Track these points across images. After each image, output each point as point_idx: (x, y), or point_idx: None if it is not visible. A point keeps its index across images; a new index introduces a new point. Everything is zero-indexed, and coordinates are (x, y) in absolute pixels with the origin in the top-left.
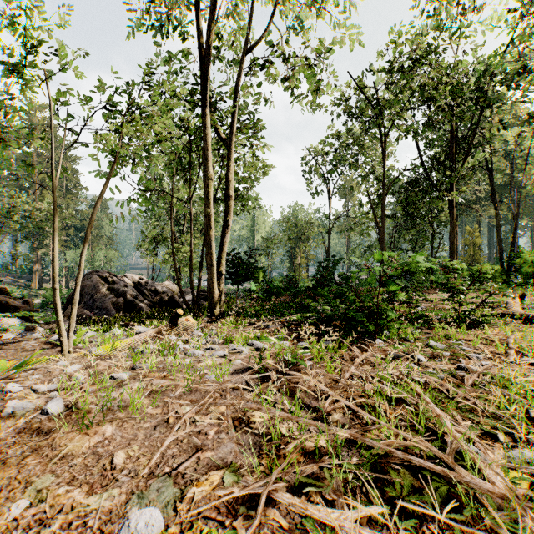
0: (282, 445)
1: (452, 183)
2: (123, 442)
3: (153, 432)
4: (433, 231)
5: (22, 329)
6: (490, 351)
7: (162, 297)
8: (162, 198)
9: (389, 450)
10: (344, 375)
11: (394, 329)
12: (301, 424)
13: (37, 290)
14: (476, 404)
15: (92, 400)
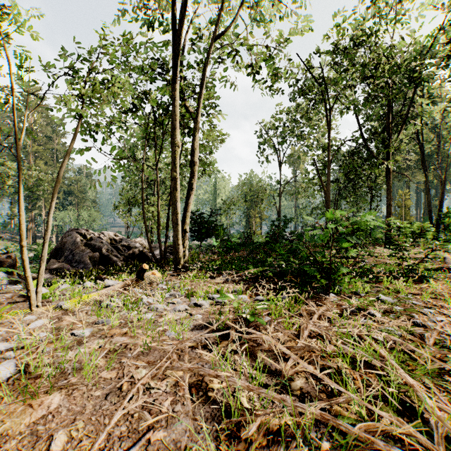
0: (242, 422)
1: (389, 151)
2: (69, 417)
3: (104, 403)
4: (371, 194)
5: (5, 281)
6: (439, 306)
7: (134, 252)
8: (134, 164)
9: (368, 439)
10: (303, 333)
11: (345, 284)
12: None
13: (32, 245)
14: (443, 367)
15: (47, 361)
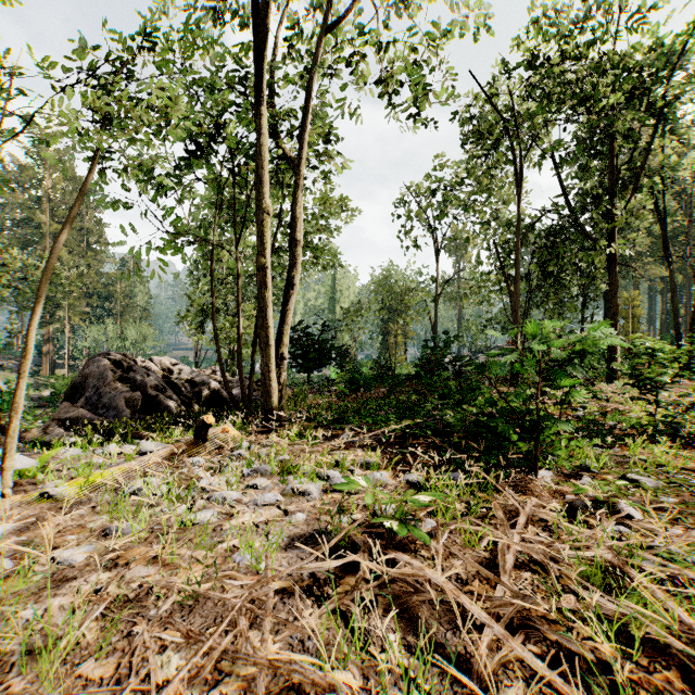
0: None
1: (615, 228)
2: None
3: None
4: (584, 297)
5: None
6: None
7: (201, 390)
8: (199, 247)
9: None
10: (504, 561)
11: (562, 451)
12: None
13: (49, 378)
14: None
15: None
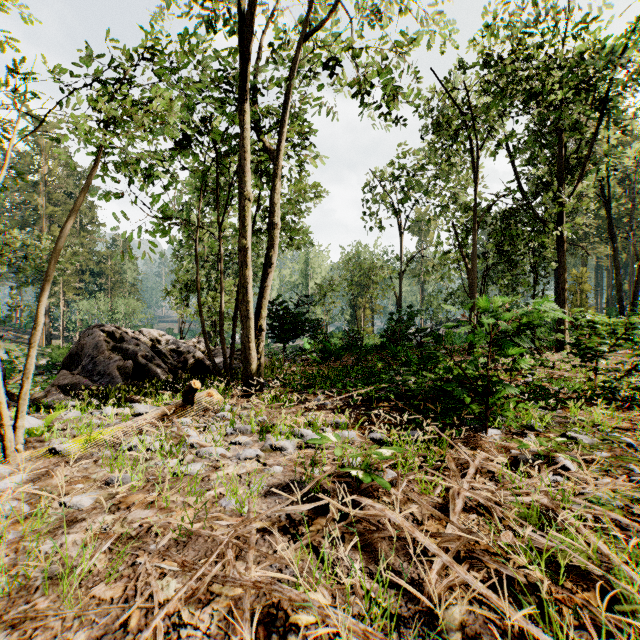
0: None
1: (563, 211)
2: None
3: None
4: (535, 274)
5: None
6: None
7: (187, 359)
8: (185, 229)
9: None
10: (454, 505)
11: (510, 412)
12: (390, 633)
13: (45, 348)
14: None
15: (5, 559)
